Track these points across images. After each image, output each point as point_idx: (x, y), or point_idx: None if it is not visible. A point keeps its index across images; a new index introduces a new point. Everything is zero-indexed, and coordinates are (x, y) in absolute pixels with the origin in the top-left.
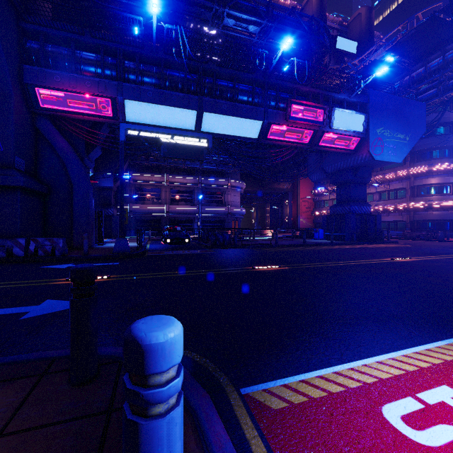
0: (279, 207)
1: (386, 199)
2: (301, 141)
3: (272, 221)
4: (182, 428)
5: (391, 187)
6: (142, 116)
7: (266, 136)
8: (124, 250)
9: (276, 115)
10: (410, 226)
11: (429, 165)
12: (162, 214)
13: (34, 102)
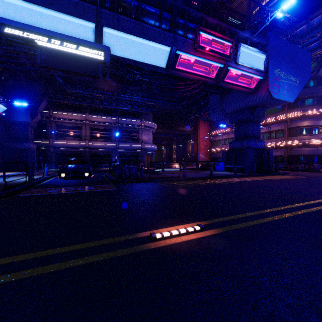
0: (184, 145)
1: (267, 139)
2: (208, 76)
3: (178, 156)
4: None
5: (271, 129)
6: (23, 21)
7: (174, 67)
8: None
9: (184, 42)
10: (287, 160)
11: (303, 111)
12: (82, 149)
13: None
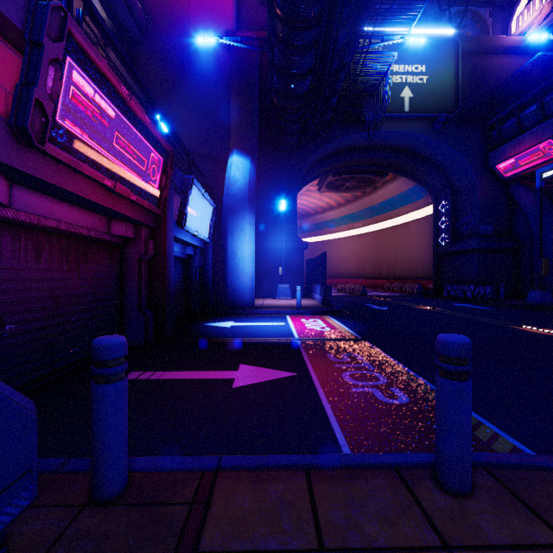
0: None
1: None
2: None
3: None
4: (298, 295)
5: None
6: None
7: None
8: (535, 302)
9: None
10: None
11: None
12: None
13: (500, 176)
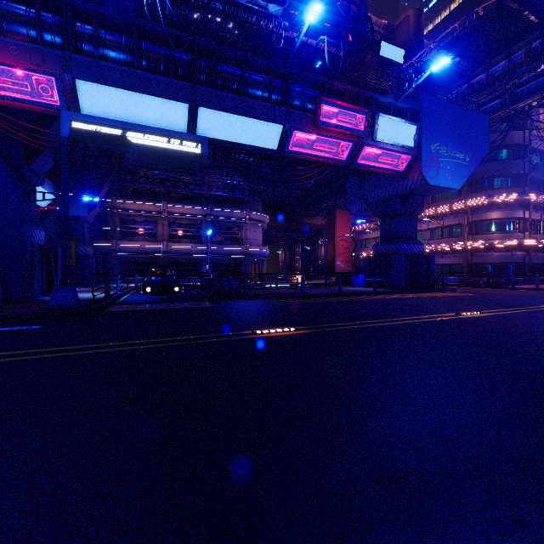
0: (312, 247)
1: (439, 238)
2: (336, 157)
3: (303, 264)
4: None
5: (444, 223)
6: (106, 107)
7: (289, 148)
8: (67, 305)
9: (301, 117)
10: (468, 271)
11: (490, 196)
12: (158, 254)
13: None
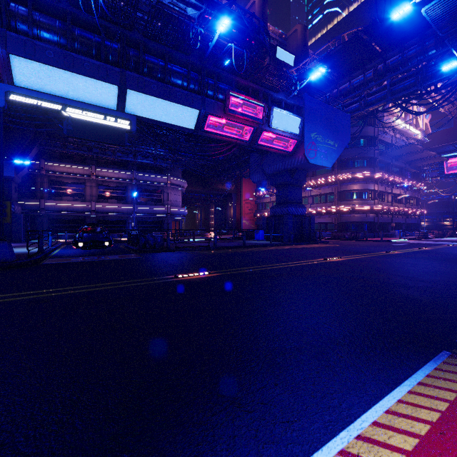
0: (223, 208)
1: (318, 203)
2: (241, 138)
3: (216, 222)
4: None
5: (322, 192)
6: (40, 82)
7: (204, 128)
8: (3, 259)
9: (214, 105)
10: (338, 228)
11: (352, 173)
12: (86, 212)
13: None
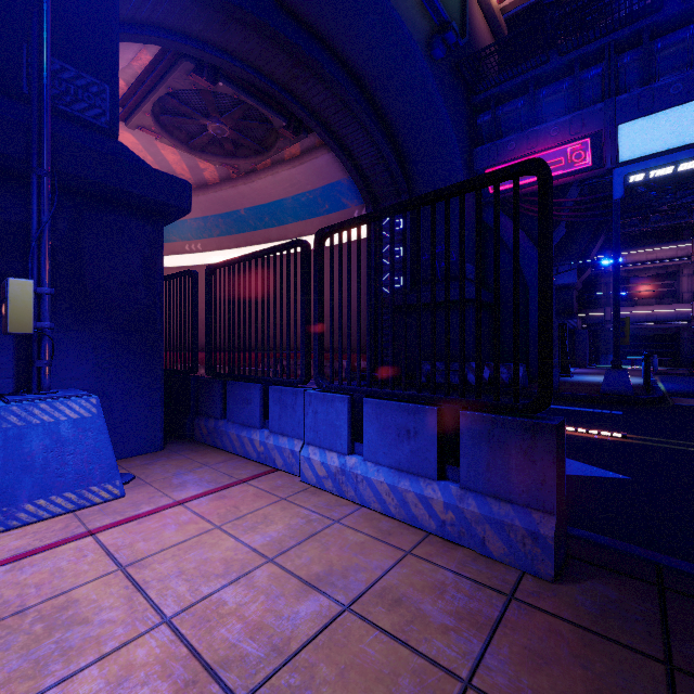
0: None
1: None
2: None
3: None
4: None
5: None
6: (655, 140)
7: None
8: (623, 391)
9: None
10: None
11: None
12: (680, 322)
13: (483, 191)
